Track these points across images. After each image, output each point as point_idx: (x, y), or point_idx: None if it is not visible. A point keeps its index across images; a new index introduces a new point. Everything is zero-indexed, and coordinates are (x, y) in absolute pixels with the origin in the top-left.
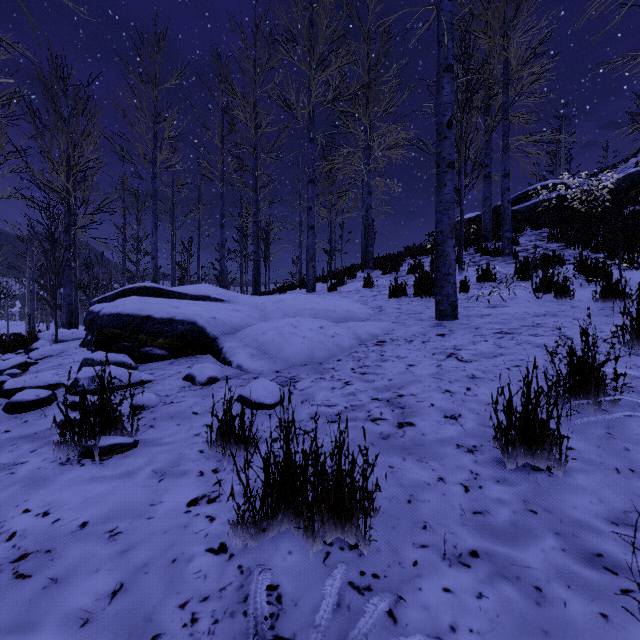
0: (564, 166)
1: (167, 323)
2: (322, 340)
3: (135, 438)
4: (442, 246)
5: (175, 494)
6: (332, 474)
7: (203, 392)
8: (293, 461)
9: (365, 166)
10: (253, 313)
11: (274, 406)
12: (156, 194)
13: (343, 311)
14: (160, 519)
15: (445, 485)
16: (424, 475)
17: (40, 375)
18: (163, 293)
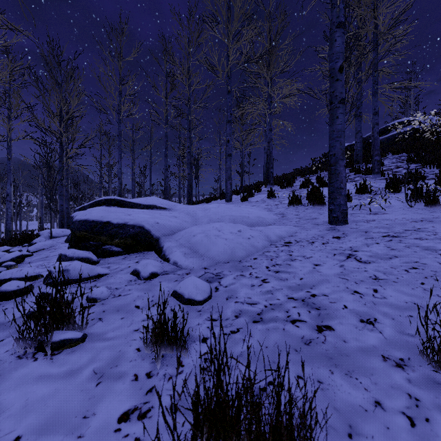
0: (413, 108)
1: (122, 227)
2: (240, 241)
3: (85, 331)
4: (335, 166)
5: (108, 404)
6: (270, 417)
7: (145, 286)
8: (225, 394)
9: (267, 110)
10: (187, 219)
11: (203, 302)
12: (121, 134)
13: (255, 217)
14: (89, 439)
15: (385, 413)
16: (358, 396)
17: (24, 268)
18: (123, 203)
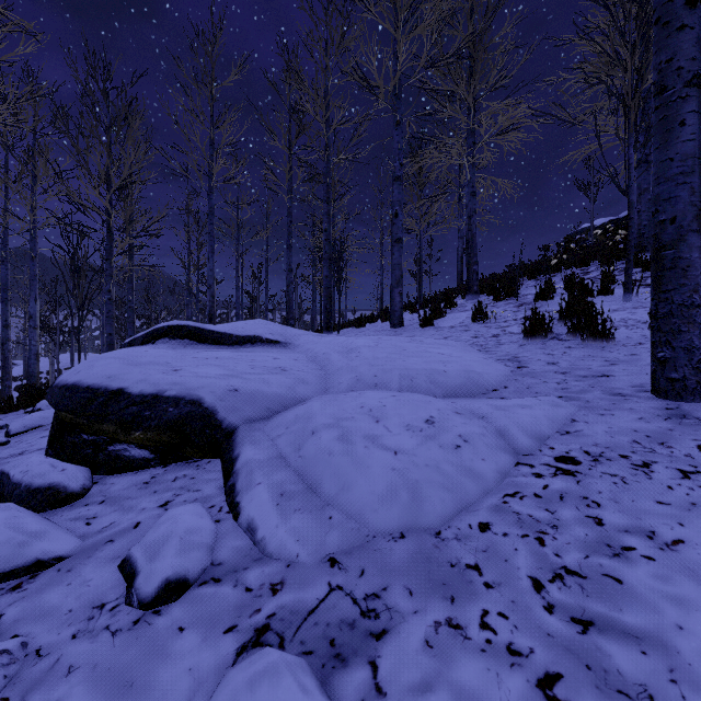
0: None
1: (149, 403)
2: (435, 459)
3: None
4: (675, 248)
5: None
6: None
7: (126, 652)
8: None
9: (469, 157)
10: (307, 374)
11: None
12: (212, 212)
13: (460, 372)
14: None
15: None
16: None
17: None
18: (200, 334)
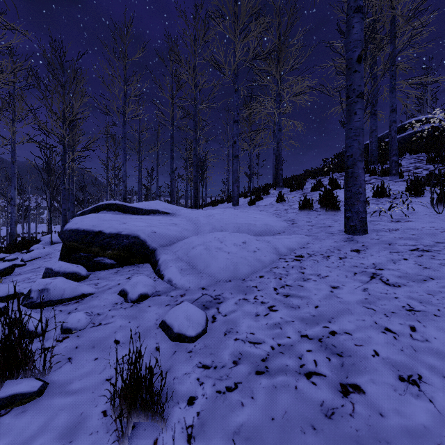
0: (430, 105)
1: (115, 237)
2: (245, 255)
3: (47, 378)
4: (352, 168)
5: None
6: None
7: (131, 311)
8: None
9: (277, 109)
10: (188, 226)
11: (195, 338)
12: (125, 136)
13: (262, 225)
14: None
15: None
16: None
17: (2, 286)
18: (124, 208)
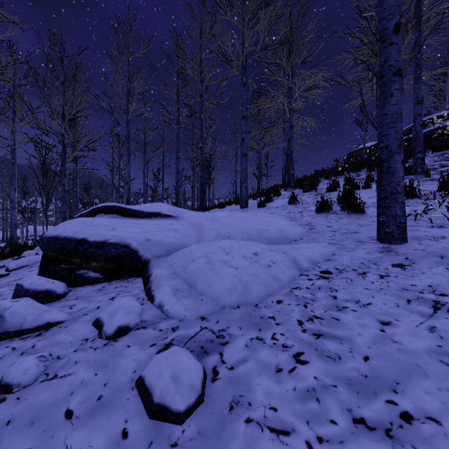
0: (448, 102)
1: (100, 246)
2: (257, 272)
3: None
4: (388, 162)
5: None
6: None
7: (103, 355)
8: None
9: (288, 104)
10: (189, 232)
11: (185, 416)
12: (129, 135)
13: (276, 230)
14: None
15: None
16: None
17: None
18: (123, 211)
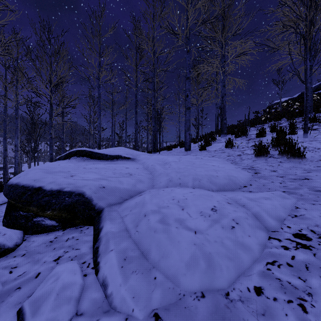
0: None
1: (55, 195)
2: (220, 237)
3: None
4: None
5: None
6: None
7: None
8: None
9: (222, 68)
10: (143, 176)
11: None
12: (100, 96)
13: (225, 176)
14: None
15: None
16: None
17: None
18: (92, 154)
